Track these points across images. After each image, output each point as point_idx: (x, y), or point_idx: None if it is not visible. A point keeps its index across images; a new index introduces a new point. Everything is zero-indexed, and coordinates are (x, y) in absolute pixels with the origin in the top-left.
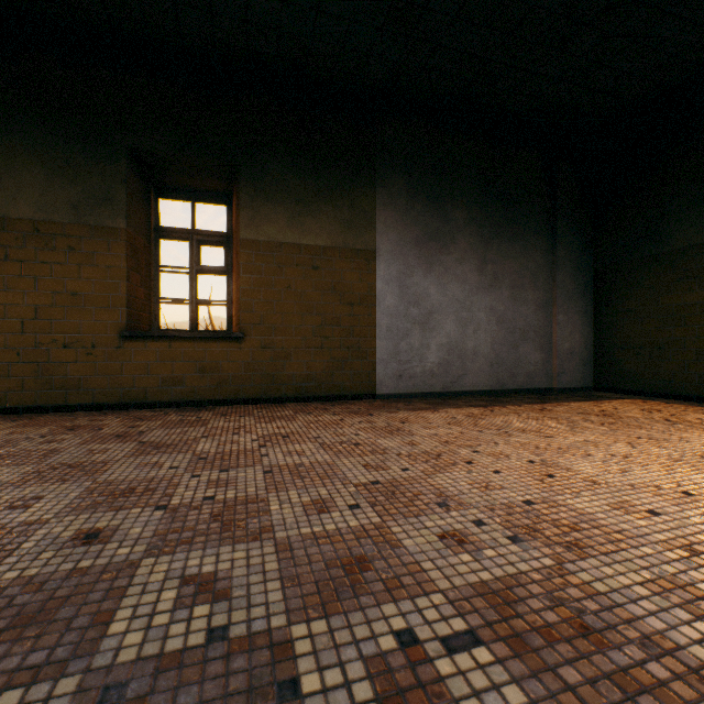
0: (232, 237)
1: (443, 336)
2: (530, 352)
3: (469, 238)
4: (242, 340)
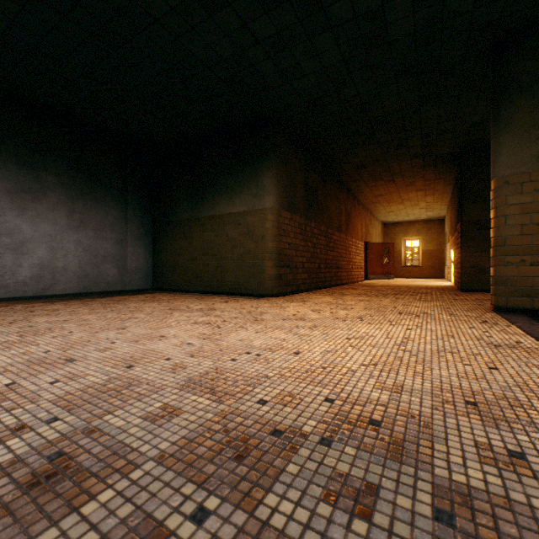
0: None
1: (37, 258)
2: (110, 269)
3: (60, 195)
4: None
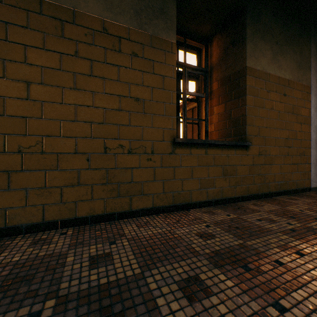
0: (207, 72)
1: None
2: None
3: None
4: (247, 148)
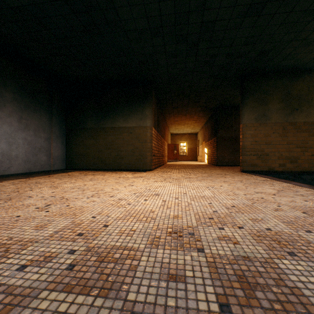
0: None
1: None
2: (43, 157)
3: (14, 106)
4: None
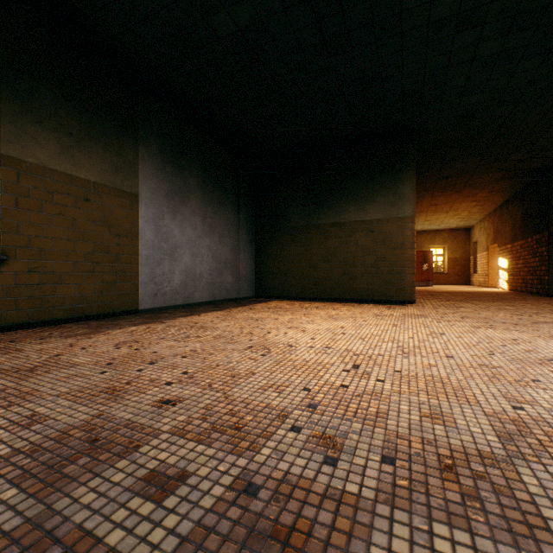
0: None
1: (184, 264)
2: (228, 276)
3: (198, 198)
4: (4, 263)
